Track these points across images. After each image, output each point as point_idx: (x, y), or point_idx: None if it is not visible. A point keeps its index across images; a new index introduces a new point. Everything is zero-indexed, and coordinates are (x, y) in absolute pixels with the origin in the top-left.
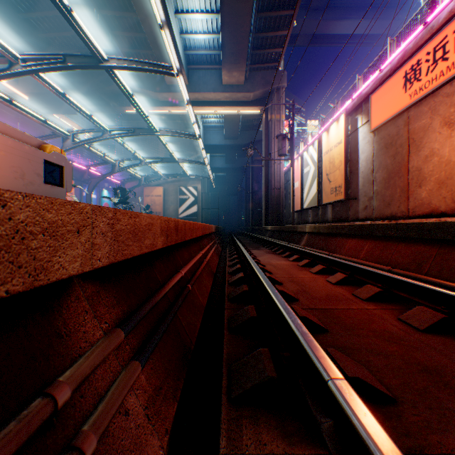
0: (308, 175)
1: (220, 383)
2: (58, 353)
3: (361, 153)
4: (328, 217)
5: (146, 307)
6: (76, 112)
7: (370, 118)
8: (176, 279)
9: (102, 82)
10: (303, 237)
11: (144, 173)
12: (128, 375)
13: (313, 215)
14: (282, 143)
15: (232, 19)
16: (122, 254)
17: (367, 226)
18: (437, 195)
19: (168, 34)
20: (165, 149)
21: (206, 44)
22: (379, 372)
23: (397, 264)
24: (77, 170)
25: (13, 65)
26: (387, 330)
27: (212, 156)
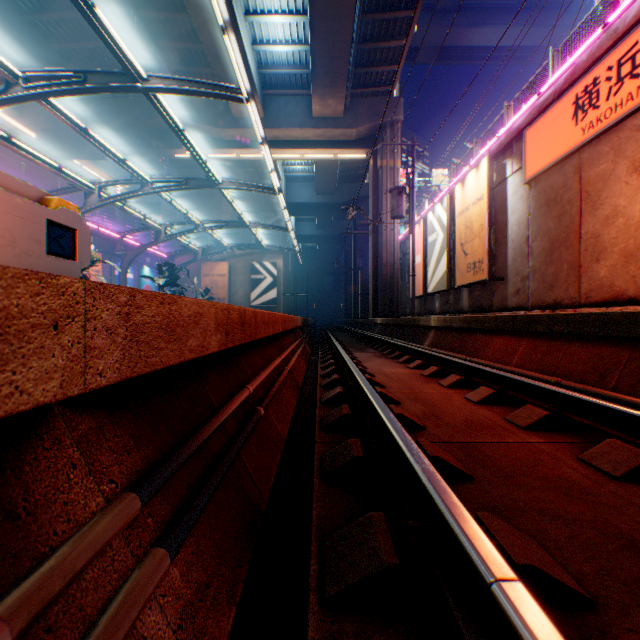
0: (434, 245)
1: (306, 566)
2: (5, 551)
3: (511, 214)
4: (464, 306)
5: (184, 450)
6: (105, 157)
7: (525, 163)
8: (240, 400)
9: (142, 113)
10: (429, 334)
11: (202, 243)
12: (142, 578)
13: (442, 302)
14: (397, 201)
15: (327, 23)
16: (146, 364)
17: (522, 318)
18: (623, 274)
19: (234, 40)
20: (231, 209)
21: (289, 59)
22: (560, 550)
23: (568, 374)
24: (107, 239)
25: (12, 87)
26: (564, 477)
27: (299, 219)
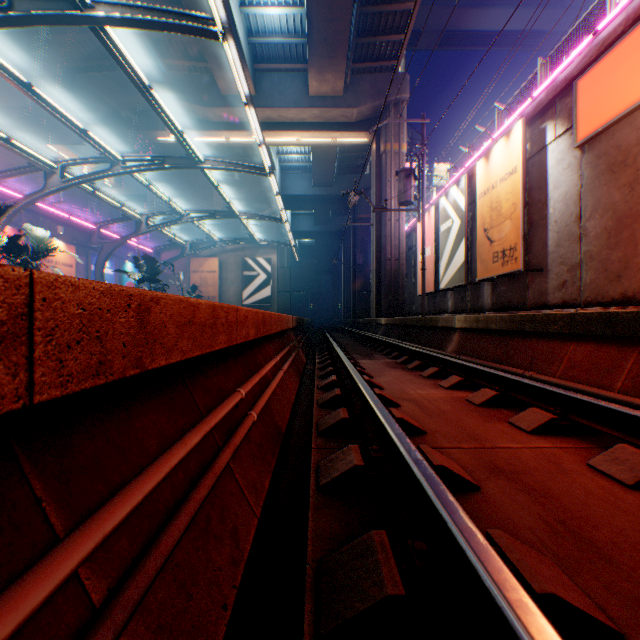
0: (448, 234)
1: None
2: None
3: (553, 189)
4: (485, 303)
5: None
6: (80, 140)
7: (576, 121)
8: None
9: (119, 89)
10: (452, 337)
11: (190, 238)
12: None
13: (456, 299)
14: (405, 184)
15: None
16: None
17: (630, 316)
18: None
19: None
20: (222, 201)
21: (283, 26)
22: None
23: None
24: (81, 231)
25: None
26: None
27: (295, 214)
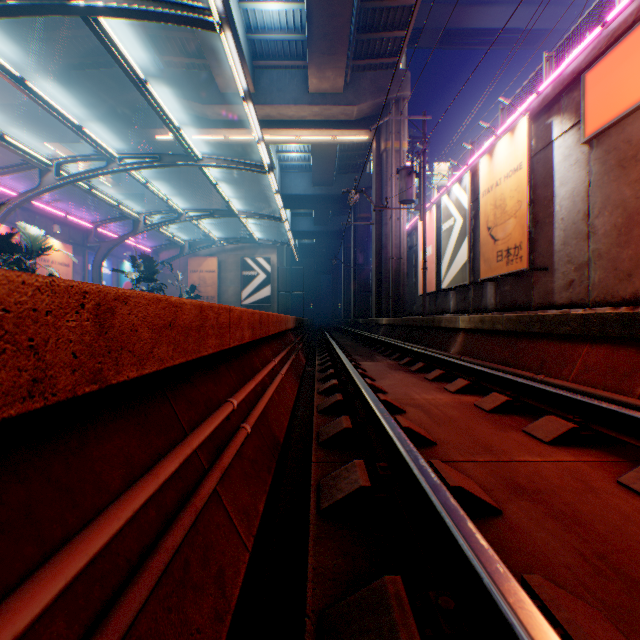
0: (450, 233)
1: None
2: None
3: (560, 186)
4: (488, 303)
5: None
6: (77, 138)
7: (584, 115)
8: None
9: (116, 87)
10: (455, 338)
11: (189, 237)
12: None
13: (459, 299)
14: (407, 182)
15: None
16: None
17: None
18: None
19: None
20: (221, 200)
21: (282, 22)
22: None
23: None
24: (78, 230)
25: None
26: None
27: (295, 213)
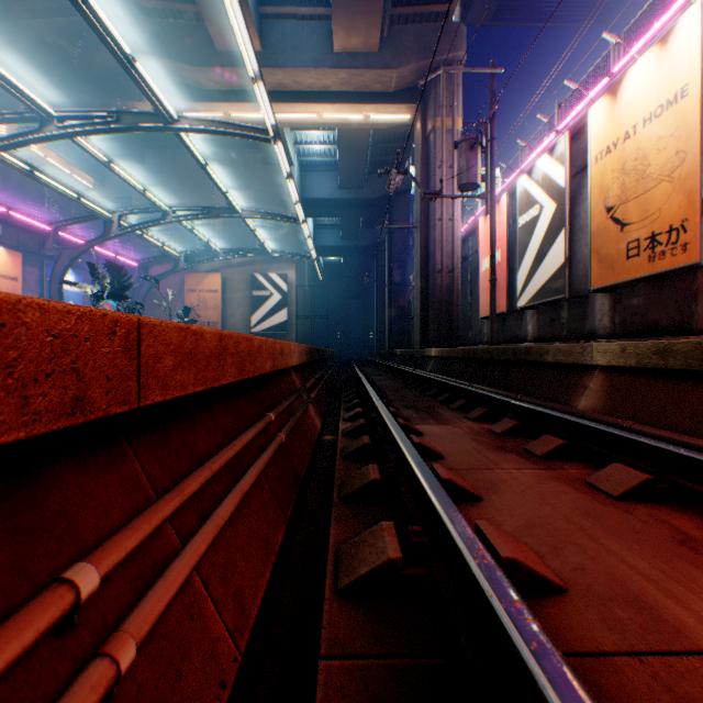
0: (533, 227)
1: None
2: None
3: None
4: (598, 326)
5: None
6: None
7: None
8: None
9: (78, 42)
10: (585, 383)
11: (187, 249)
12: None
13: (542, 322)
14: (469, 159)
15: None
16: None
17: None
18: None
19: None
20: (226, 203)
21: None
22: None
23: None
24: (32, 233)
25: None
26: None
27: (319, 225)
